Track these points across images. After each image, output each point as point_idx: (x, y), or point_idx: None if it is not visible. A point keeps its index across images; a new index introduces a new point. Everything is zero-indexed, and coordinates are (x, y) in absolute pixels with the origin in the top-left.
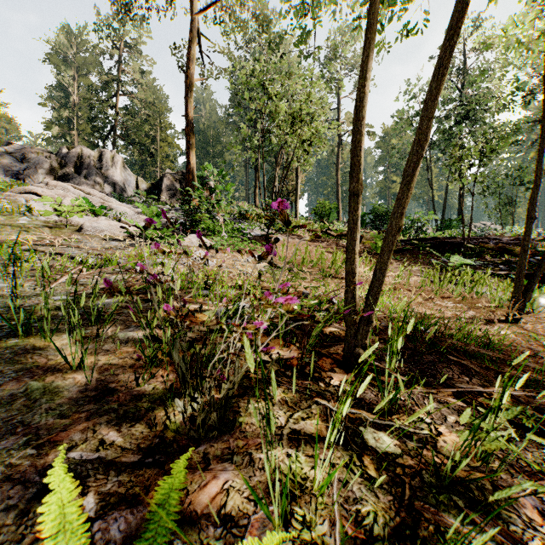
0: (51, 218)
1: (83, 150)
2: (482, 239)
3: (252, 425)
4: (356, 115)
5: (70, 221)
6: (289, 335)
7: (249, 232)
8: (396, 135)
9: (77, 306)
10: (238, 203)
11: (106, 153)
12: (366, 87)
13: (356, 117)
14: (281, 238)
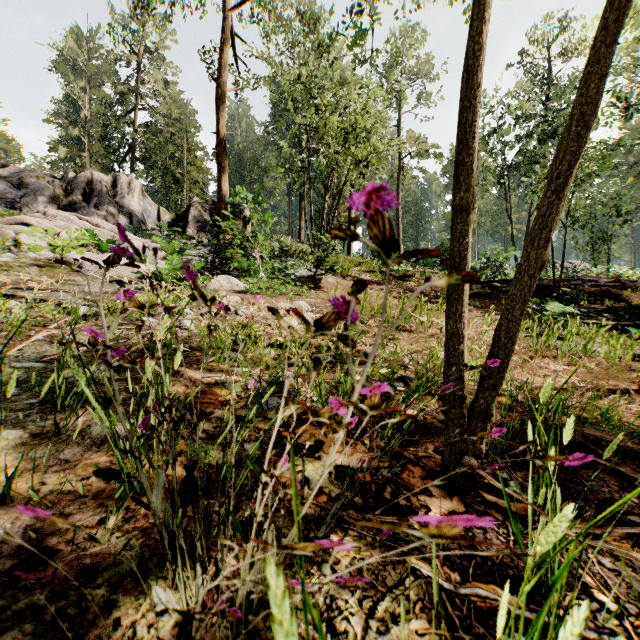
0: (44, 255)
1: (93, 174)
2: (575, 281)
3: (300, 638)
4: (467, 81)
5: (67, 259)
6: None
7: (293, 272)
8: None
9: (46, 379)
10: (280, 238)
11: (121, 178)
12: (484, 34)
13: (467, 85)
14: (332, 280)
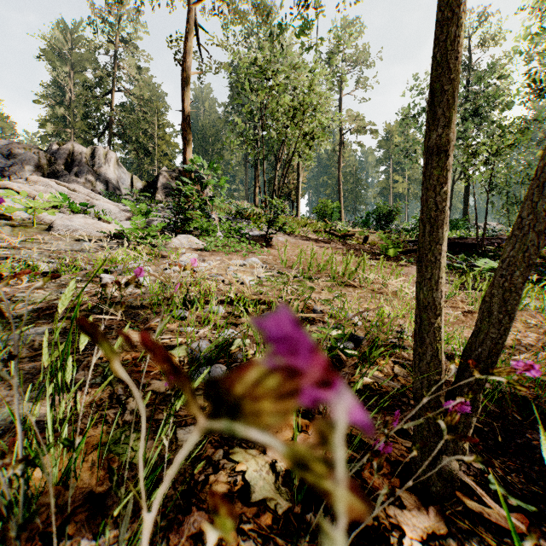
0: (20, 215)
1: (74, 146)
2: (494, 240)
3: None
4: None
5: (40, 219)
6: None
7: (248, 231)
8: (399, 133)
9: None
10: (237, 203)
11: (98, 150)
12: None
13: None
14: (282, 239)
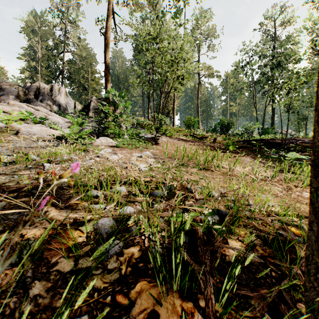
0: (0, 125)
1: (40, 84)
2: (291, 140)
3: None
4: None
5: (13, 127)
6: (184, 266)
7: (144, 135)
8: (234, 77)
9: None
10: (138, 118)
11: (55, 86)
12: None
13: None
14: (165, 139)
